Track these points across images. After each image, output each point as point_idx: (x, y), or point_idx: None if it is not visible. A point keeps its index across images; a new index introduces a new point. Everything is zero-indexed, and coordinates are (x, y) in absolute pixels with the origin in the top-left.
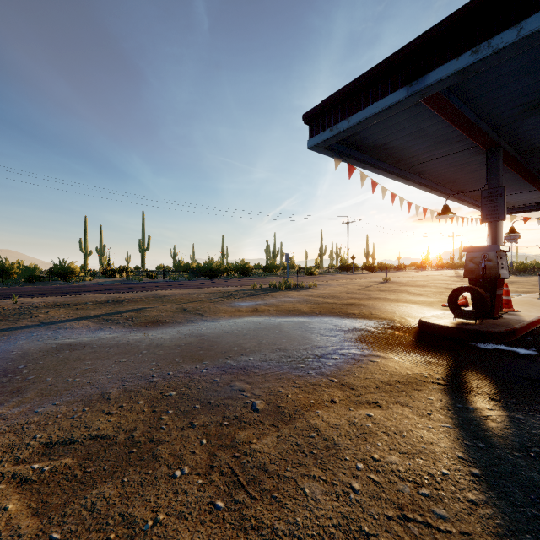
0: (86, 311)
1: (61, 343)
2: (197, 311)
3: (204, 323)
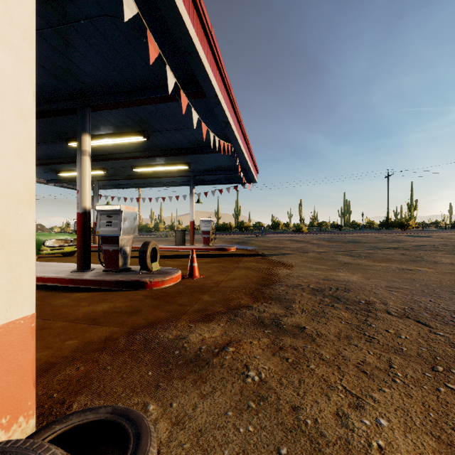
0: None
1: None
2: None
3: None
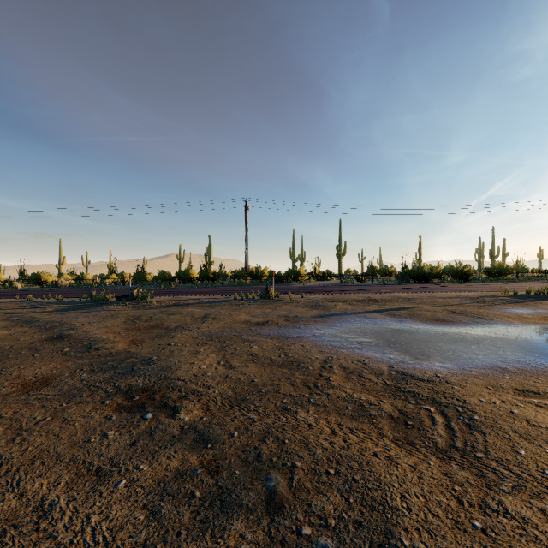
0: (362, 307)
1: (390, 328)
2: (470, 314)
3: (500, 326)
